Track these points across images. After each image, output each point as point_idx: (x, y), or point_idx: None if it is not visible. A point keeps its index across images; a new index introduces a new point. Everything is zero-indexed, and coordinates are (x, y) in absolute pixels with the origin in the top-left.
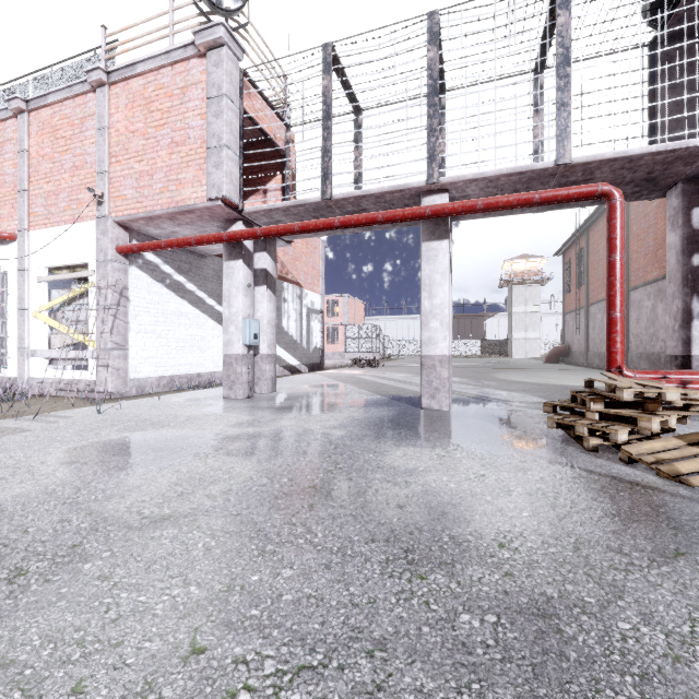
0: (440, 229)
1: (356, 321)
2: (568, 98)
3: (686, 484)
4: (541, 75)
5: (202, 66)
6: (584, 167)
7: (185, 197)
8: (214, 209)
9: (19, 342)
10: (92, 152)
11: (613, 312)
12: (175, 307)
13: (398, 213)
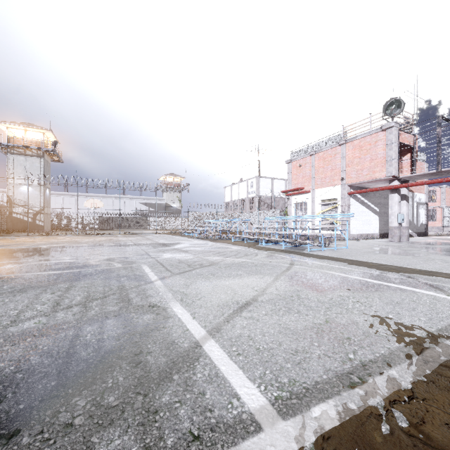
0: None
1: None
2: None
3: None
4: None
5: (383, 134)
6: None
7: (376, 176)
8: (387, 178)
9: (311, 222)
10: (338, 164)
11: None
12: (361, 209)
13: None
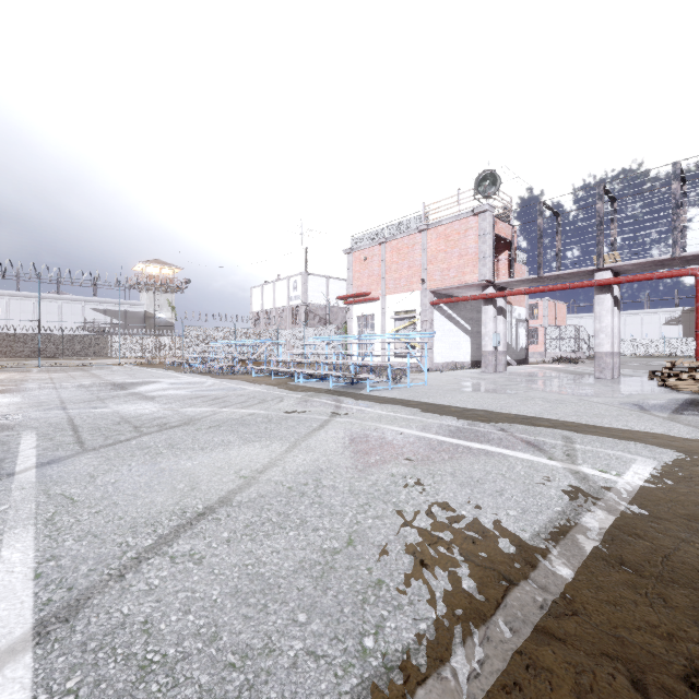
0: (605, 289)
1: (557, 322)
2: (678, 225)
3: (675, 390)
4: (684, 186)
5: (475, 220)
6: (691, 256)
7: (466, 279)
8: (480, 284)
9: (381, 346)
10: (418, 260)
11: (697, 331)
12: (448, 327)
13: (579, 285)
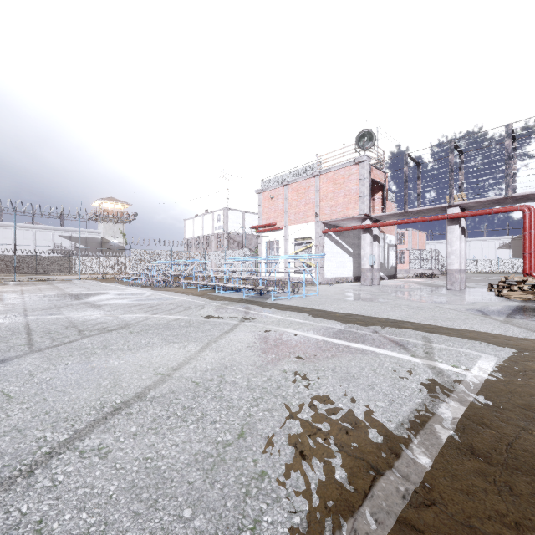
0: (455, 221)
1: (418, 247)
2: (510, 172)
3: (508, 299)
4: (514, 142)
5: (356, 167)
6: (520, 196)
7: (349, 213)
8: (360, 217)
9: (284, 264)
10: (312, 198)
11: (524, 253)
12: (336, 250)
13: (435, 218)
